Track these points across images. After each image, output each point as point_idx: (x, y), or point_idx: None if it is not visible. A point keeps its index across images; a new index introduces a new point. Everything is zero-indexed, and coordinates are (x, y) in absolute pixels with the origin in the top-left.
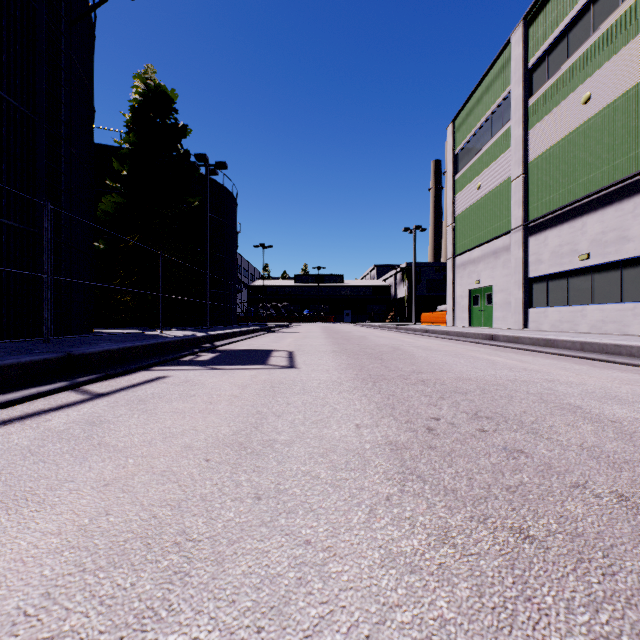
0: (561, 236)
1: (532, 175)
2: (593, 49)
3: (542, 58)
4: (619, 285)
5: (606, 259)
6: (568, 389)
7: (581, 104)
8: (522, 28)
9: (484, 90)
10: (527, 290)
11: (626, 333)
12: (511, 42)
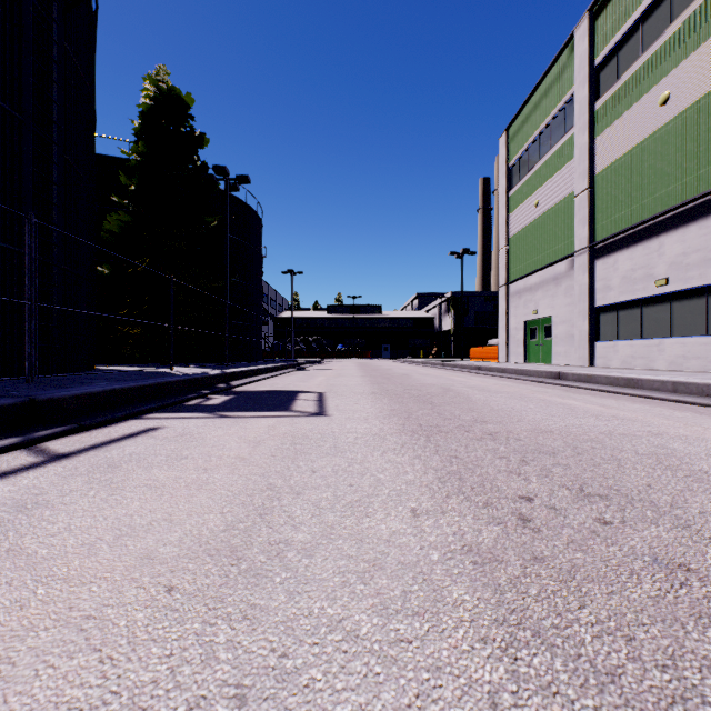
0: (634, 259)
1: (599, 189)
2: (672, 41)
3: (611, 54)
4: (704, 315)
5: (688, 285)
6: (688, 447)
7: (658, 106)
8: (587, 21)
9: (543, 93)
10: (593, 321)
11: None
12: (574, 37)
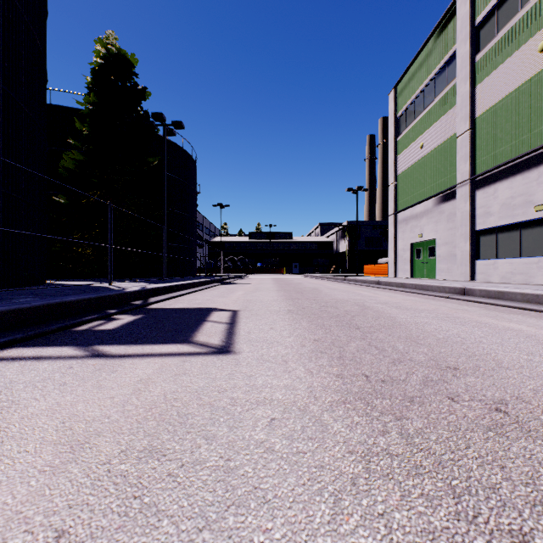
0: (513, 188)
1: (480, 129)
2: None
3: (491, 13)
4: None
5: None
6: None
7: (537, 52)
8: None
9: (427, 53)
10: (474, 242)
11: None
12: (457, 2)
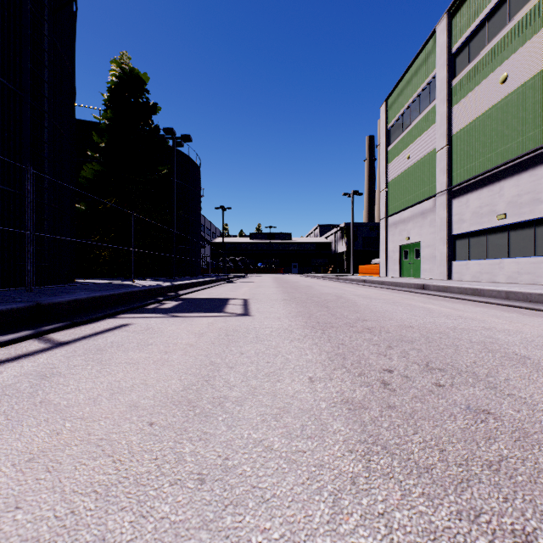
0: (481, 198)
1: (455, 146)
2: (510, 35)
3: (464, 44)
4: (533, 241)
5: (521, 218)
6: (508, 337)
7: (499, 83)
8: (446, 19)
9: (413, 73)
10: (451, 245)
11: (539, 283)
12: (437, 31)
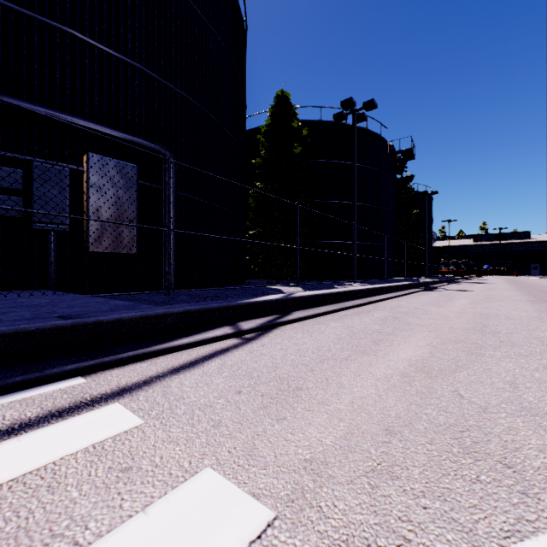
0: None
1: None
2: None
3: None
4: None
5: None
6: None
7: None
8: None
9: None
10: None
11: None
12: None
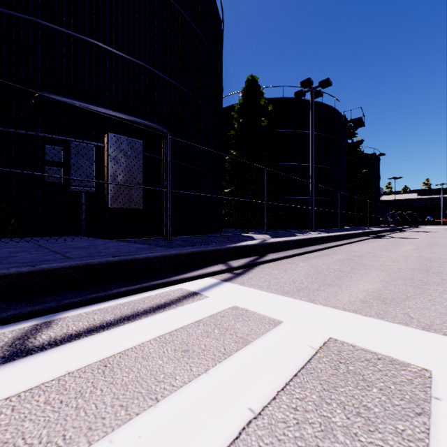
0: None
1: None
2: None
3: None
4: None
5: None
6: None
7: None
8: None
9: None
10: None
11: None
12: None
